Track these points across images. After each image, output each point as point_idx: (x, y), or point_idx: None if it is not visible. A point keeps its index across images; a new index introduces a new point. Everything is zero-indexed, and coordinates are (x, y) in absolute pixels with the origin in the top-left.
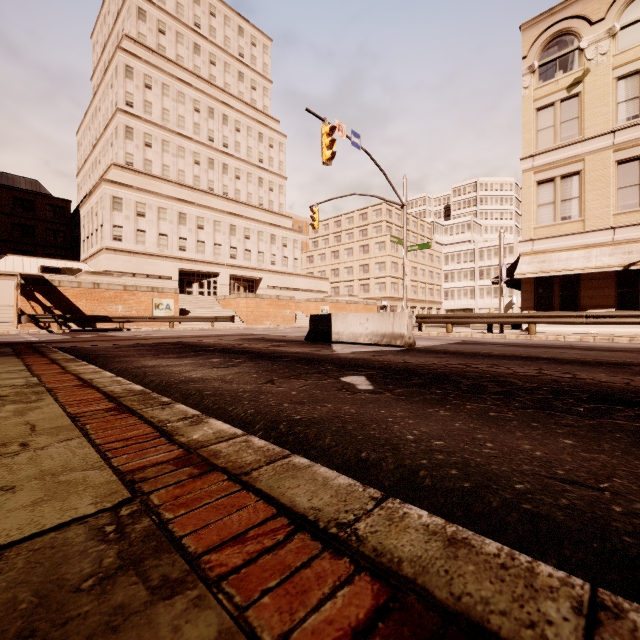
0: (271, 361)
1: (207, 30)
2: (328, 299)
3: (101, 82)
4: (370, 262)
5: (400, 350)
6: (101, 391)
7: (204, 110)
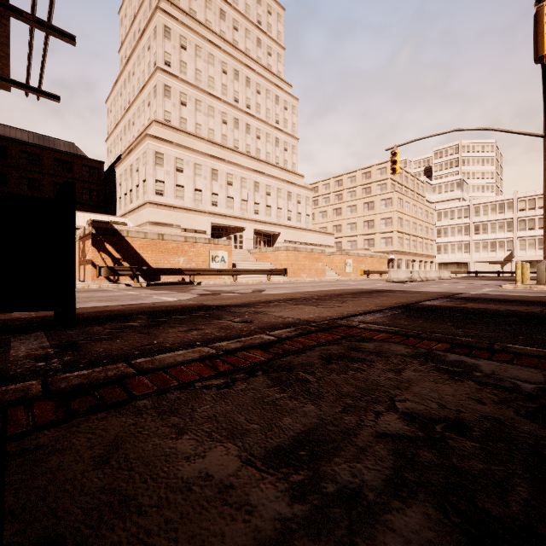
0: None
1: None
2: (351, 252)
3: (136, 47)
4: (375, 218)
5: None
6: None
7: (230, 72)
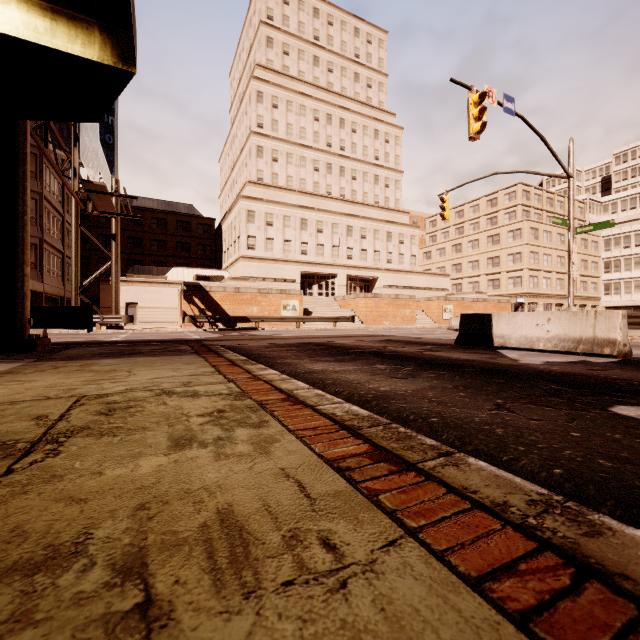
0: (452, 371)
1: (325, 40)
2: (452, 297)
3: (238, 112)
4: (501, 254)
5: (617, 362)
6: (321, 413)
7: (323, 118)
